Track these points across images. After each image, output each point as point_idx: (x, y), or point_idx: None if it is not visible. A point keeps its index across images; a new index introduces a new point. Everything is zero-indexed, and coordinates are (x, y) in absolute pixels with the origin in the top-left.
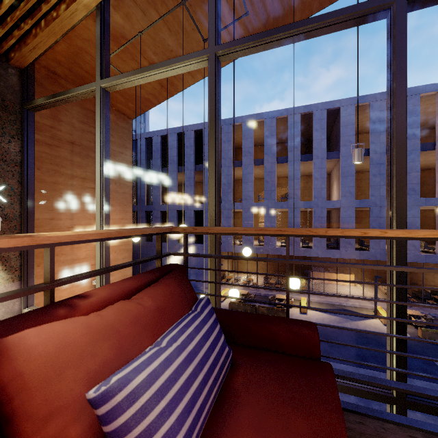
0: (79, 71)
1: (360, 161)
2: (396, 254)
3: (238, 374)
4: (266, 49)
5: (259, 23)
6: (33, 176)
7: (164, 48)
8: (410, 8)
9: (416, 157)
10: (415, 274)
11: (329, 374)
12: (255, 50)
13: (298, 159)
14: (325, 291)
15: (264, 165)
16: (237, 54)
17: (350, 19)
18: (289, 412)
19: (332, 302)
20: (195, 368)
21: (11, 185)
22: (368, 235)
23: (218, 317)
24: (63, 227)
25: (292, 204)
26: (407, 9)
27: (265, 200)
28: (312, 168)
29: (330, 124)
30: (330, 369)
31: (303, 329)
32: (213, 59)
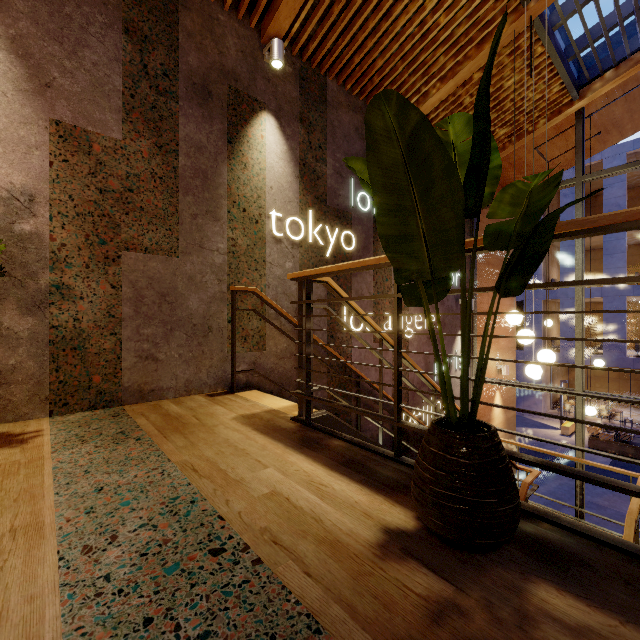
0: (503, 165)
1: None
2: None
3: None
4: None
5: None
6: (476, 265)
7: (606, 119)
8: None
9: None
10: None
11: None
12: None
13: None
14: None
15: None
16: None
17: None
18: None
19: None
20: None
21: (467, 274)
22: None
23: None
24: (484, 310)
25: None
26: None
27: None
28: None
29: None
30: None
31: None
32: None
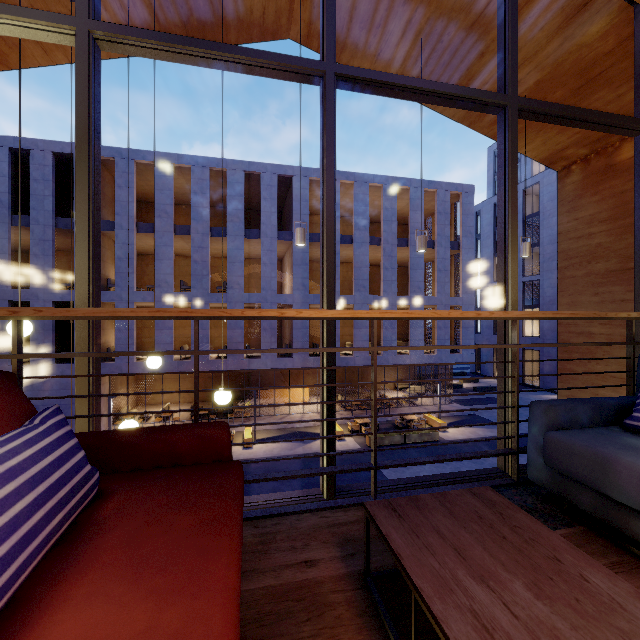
0: None
1: (303, 243)
2: (327, 345)
3: (109, 502)
4: (179, 61)
5: (176, 17)
6: None
7: None
8: (340, 86)
9: (366, 251)
10: (366, 379)
11: (235, 469)
12: (162, 55)
13: (241, 235)
14: (276, 413)
15: (191, 235)
16: (132, 49)
17: (284, 70)
18: (177, 515)
19: (284, 426)
20: (20, 487)
21: None
22: (285, 315)
23: (82, 441)
24: None
25: (233, 297)
26: (337, 86)
27: (192, 289)
28: (260, 249)
29: (283, 196)
30: (239, 465)
31: (210, 430)
32: (84, 38)
